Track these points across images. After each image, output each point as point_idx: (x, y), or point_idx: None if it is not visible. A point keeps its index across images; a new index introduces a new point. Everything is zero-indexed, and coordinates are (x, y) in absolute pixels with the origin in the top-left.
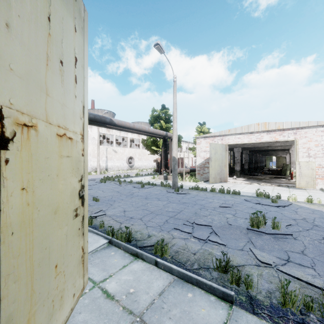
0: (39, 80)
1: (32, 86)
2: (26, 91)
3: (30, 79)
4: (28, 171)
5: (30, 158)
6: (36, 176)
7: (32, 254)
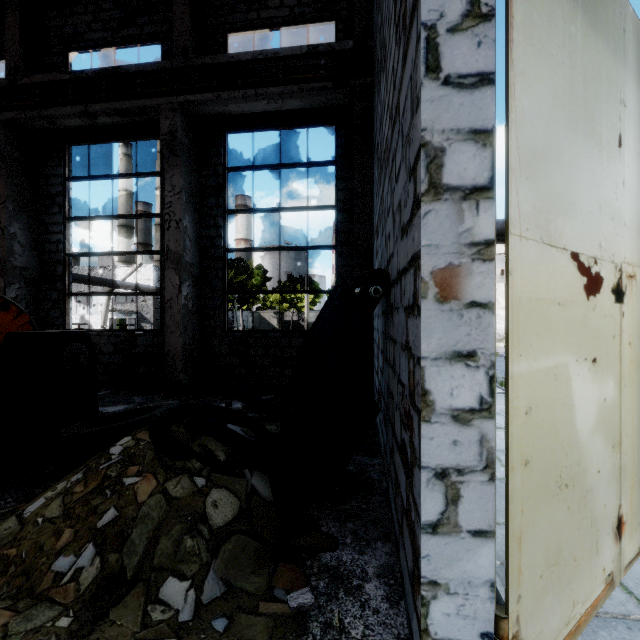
0: (636, 221)
1: (633, 232)
2: (630, 240)
3: (632, 225)
4: (631, 326)
5: (632, 311)
6: (635, 331)
7: (633, 417)
